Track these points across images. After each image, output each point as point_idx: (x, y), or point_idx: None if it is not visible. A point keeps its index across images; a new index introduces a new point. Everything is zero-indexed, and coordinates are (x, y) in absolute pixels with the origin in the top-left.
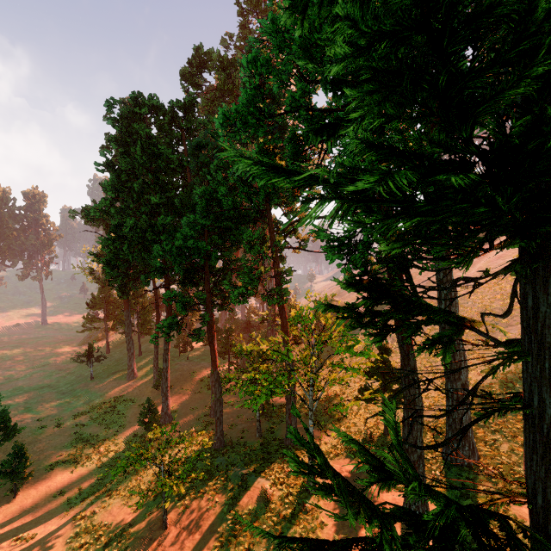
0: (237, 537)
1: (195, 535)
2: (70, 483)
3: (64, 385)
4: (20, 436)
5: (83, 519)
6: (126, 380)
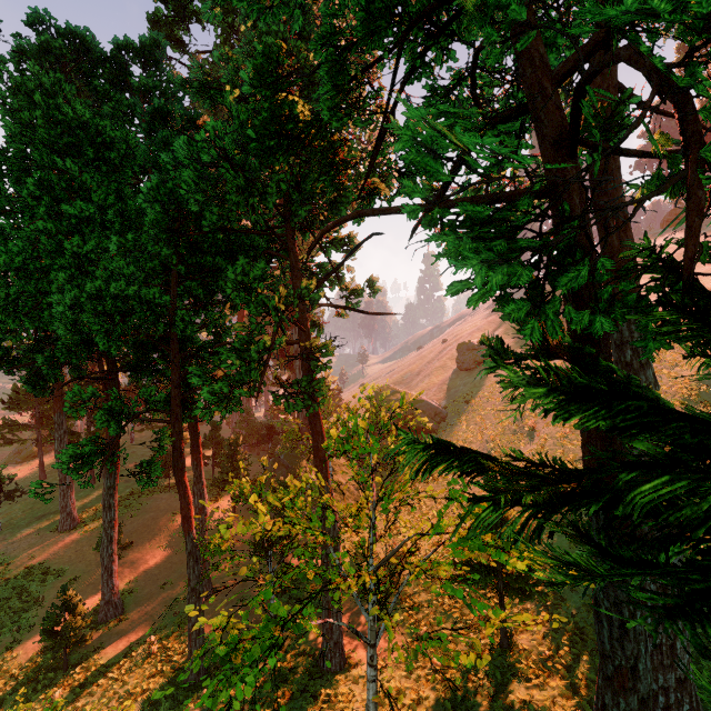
0: None
1: None
2: None
3: None
4: None
5: None
6: (58, 530)
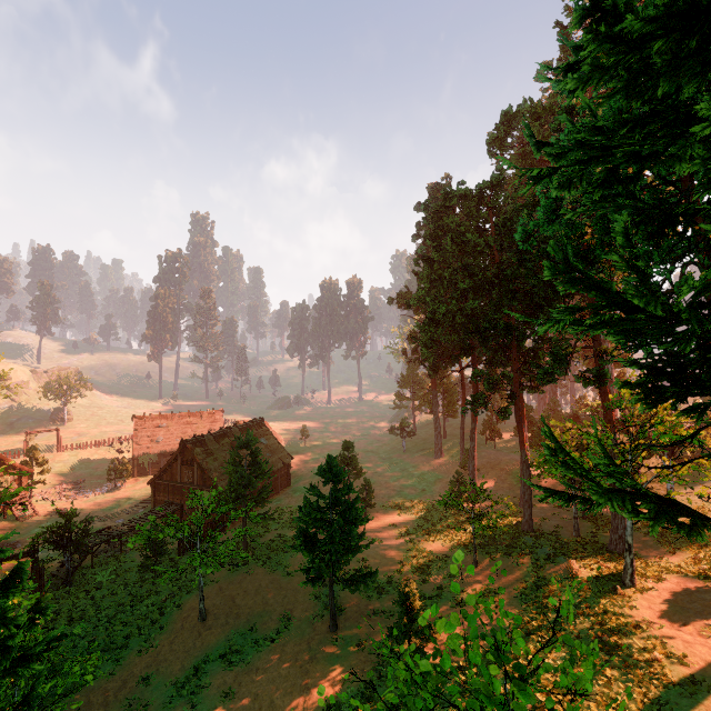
0: (538, 589)
1: (500, 577)
2: (398, 521)
3: (382, 453)
4: (360, 481)
5: (412, 543)
6: (434, 457)
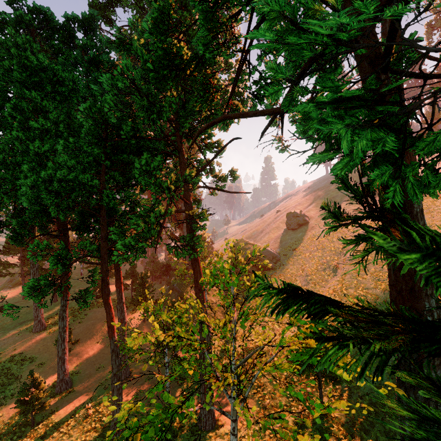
0: None
1: None
2: None
3: None
4: None
5: None
6: (32, 332)
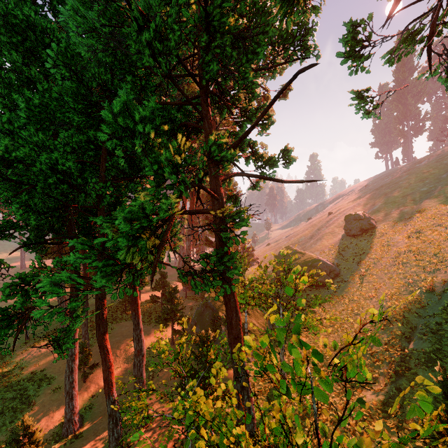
0: None
1: None
2: None
3: None
4: None
5: None
6: None
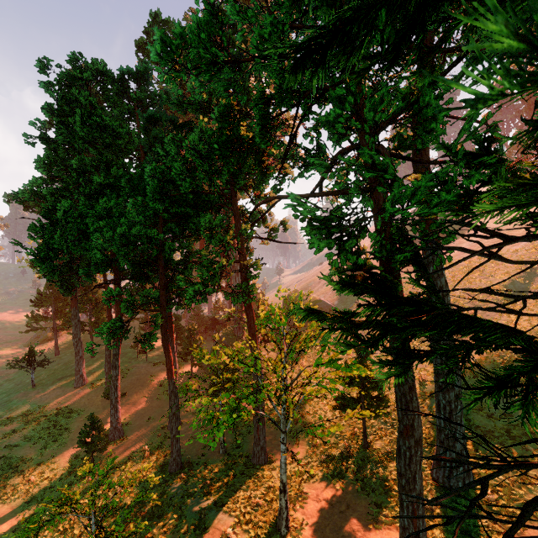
0: None
1: None
2: None
3: None
4: None
5: None
6: (74, 387)
